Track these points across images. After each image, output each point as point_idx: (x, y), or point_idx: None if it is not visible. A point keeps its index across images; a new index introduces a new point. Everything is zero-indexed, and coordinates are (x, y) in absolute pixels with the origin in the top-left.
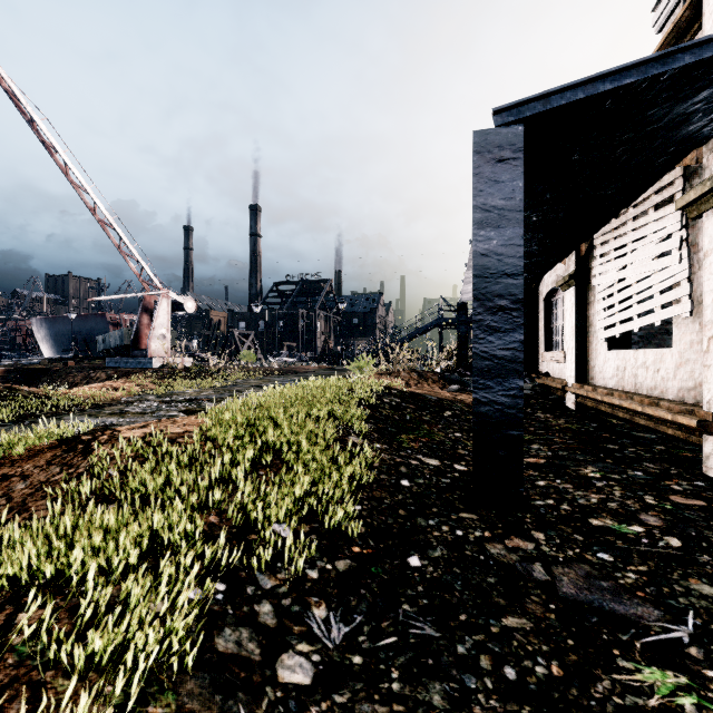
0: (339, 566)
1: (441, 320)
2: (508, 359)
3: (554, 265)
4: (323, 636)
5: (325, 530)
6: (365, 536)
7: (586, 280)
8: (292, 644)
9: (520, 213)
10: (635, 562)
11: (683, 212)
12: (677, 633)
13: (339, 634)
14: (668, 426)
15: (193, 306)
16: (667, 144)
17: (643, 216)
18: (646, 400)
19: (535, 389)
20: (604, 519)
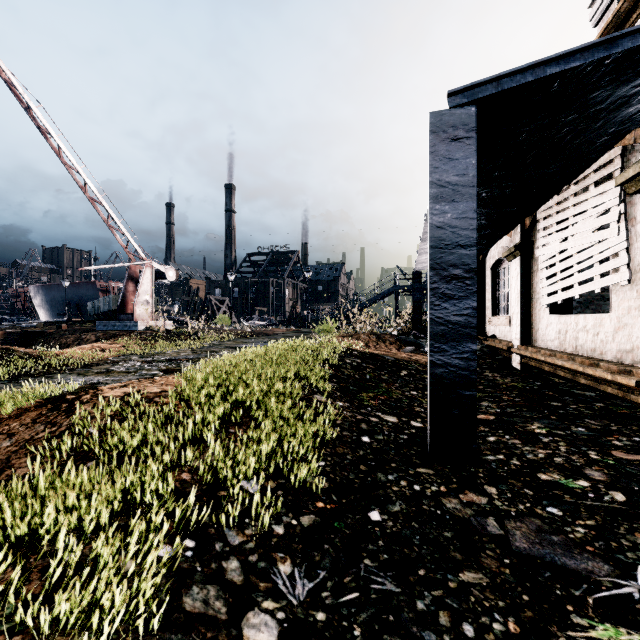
0: (303, 521)
1: (397, 287)
2: (462, 324)
3: (500, 238)
4: (288, 593)
5: (291, 486)
6: (329, 491)
7: (530, 251)
8: (258, 601)
9: (473, 188)
10: (583, 516)
11: (621, 188)
12: (628, 588)
13: (303, 590)
14: (608, 385)
15: (174, 275)
16: (608, 125)
17: (583, 192)
18: (587, 361)
19: (483, 350)
20: (551, 474)
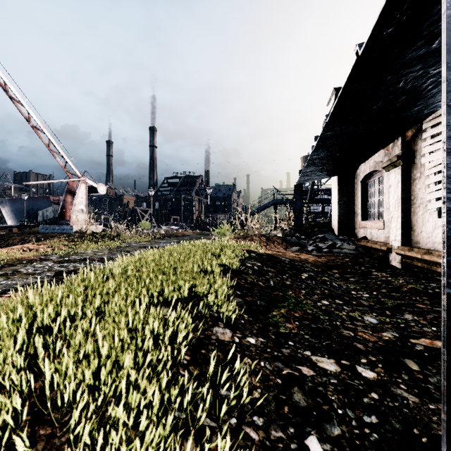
0: None
1: (276, 200)
2: None
3: (376, 152)
4: None
5: None
6: None
7: (412, 160)
8: None
9: None
10: None
11: None
12: None
13: None
14: None
15: (104, 190)
16: None
17: None
18: None
19: (358, 249)
20: None
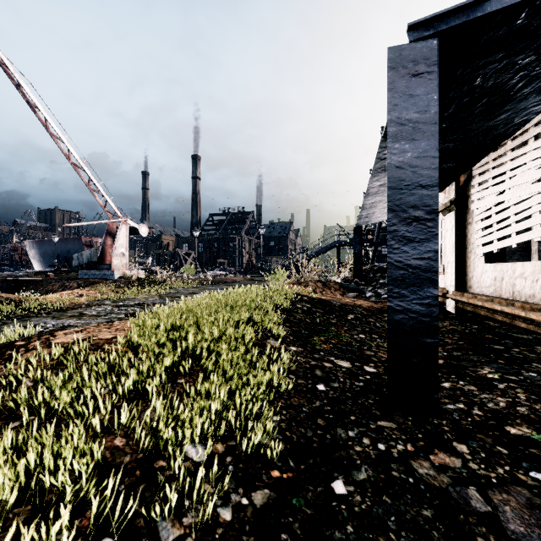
0: (256, 499)
1: (339, 242)
2: (423, 268)
3: None
4: None
5: (242, 450)
6: (285, 454)
7: (465, 205)
8: None
9: (435, 125)
10: None
11: None
12: None
13: None
14: None
15: (146, 231)
16: None
17: (521, 147)
18: (528, 306)
19: None
20: (520, 427)
